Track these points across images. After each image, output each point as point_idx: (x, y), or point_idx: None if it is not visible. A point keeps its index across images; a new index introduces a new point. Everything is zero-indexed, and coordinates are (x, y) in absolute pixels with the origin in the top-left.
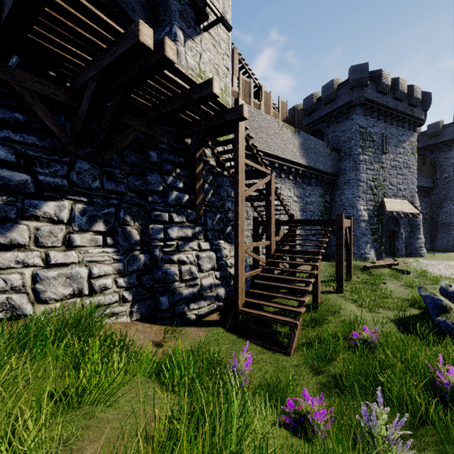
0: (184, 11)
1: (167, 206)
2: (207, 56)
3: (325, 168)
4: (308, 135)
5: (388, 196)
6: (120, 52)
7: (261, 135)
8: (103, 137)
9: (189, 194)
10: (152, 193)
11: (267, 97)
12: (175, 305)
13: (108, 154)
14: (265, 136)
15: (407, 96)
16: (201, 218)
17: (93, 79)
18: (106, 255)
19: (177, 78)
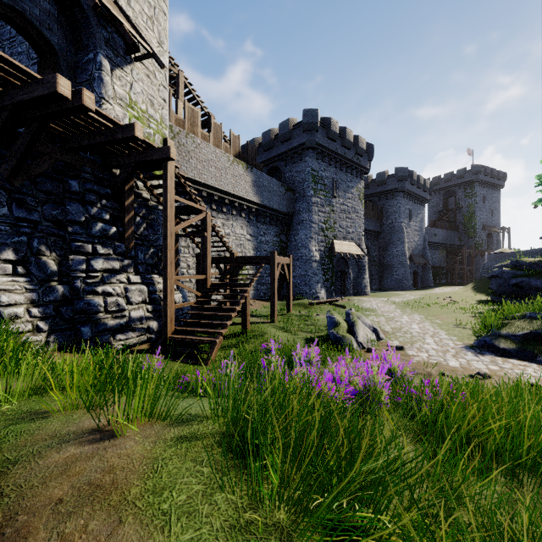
0: (111, 39)
1: (90, 237)
2: (139, 86)
3: (280, 207)
4: (262, 173)
5: (338, 238)
6: (37, 94)
7: (209, 168)
8: (13, 164)
9: (118, 227)
10: (73, 223)
11: (217, 129)
12: (99, 335)
13: (19, 181)
14: (214, 170)
15: (354, 145)
16: (132, 252)
17: (3, 108)
18: (17, 284)
19: (103, 108)
